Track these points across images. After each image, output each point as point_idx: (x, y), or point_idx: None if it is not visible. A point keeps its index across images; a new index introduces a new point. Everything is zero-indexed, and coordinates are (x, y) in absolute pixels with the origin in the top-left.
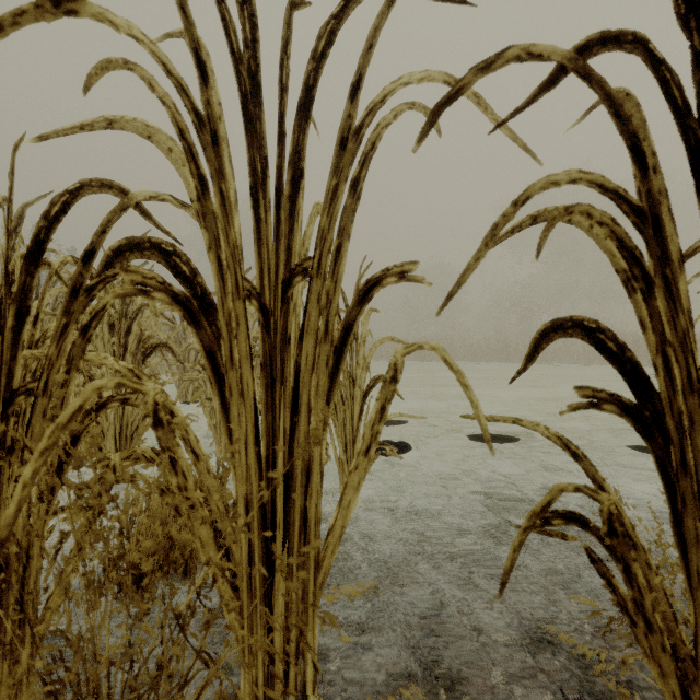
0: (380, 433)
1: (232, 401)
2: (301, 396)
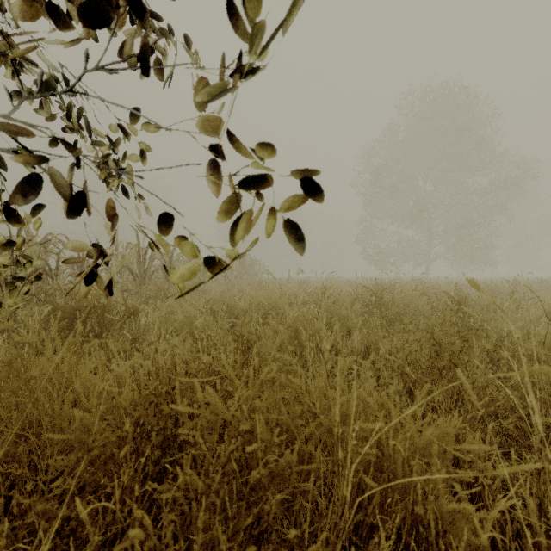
0: None
1: None
2: None
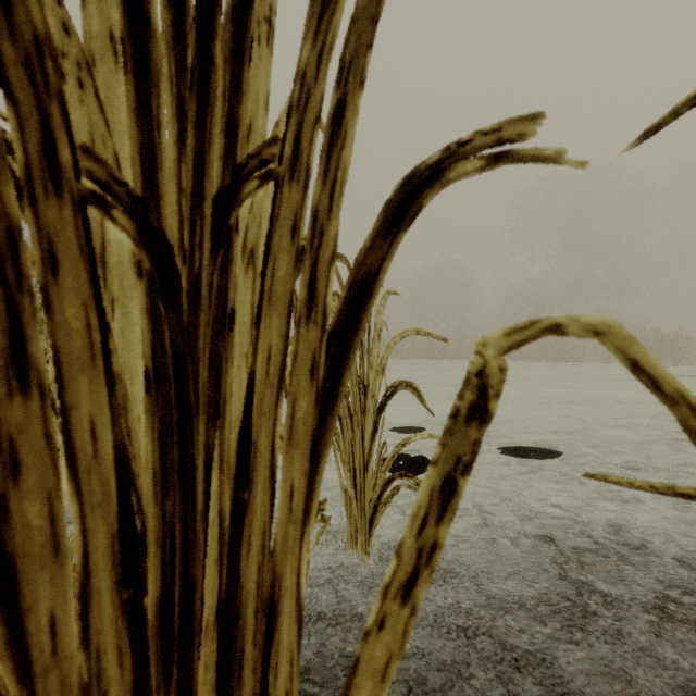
0: (440, 549)
1: (19, 490)
2: (255, 444)
